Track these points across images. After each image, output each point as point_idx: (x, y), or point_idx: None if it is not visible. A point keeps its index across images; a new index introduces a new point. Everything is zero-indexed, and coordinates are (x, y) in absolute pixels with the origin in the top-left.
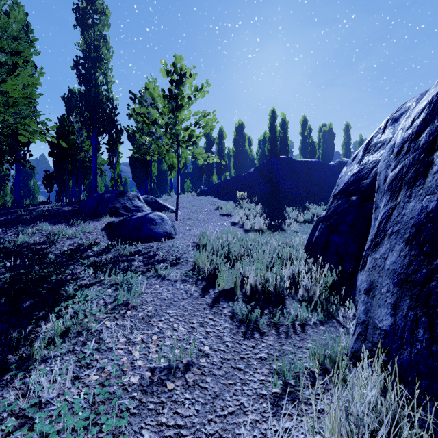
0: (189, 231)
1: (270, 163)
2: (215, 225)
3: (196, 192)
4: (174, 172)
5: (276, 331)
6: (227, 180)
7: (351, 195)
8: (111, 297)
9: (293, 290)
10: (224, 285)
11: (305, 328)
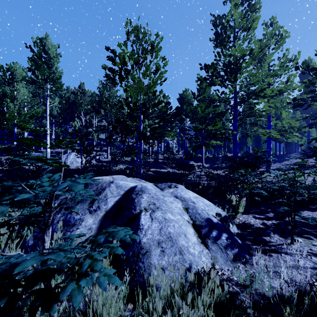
0: None
1: None
2: None
3: None
4: None
5: None
6: None
7: None
8: None
9: None
10: None
11: None
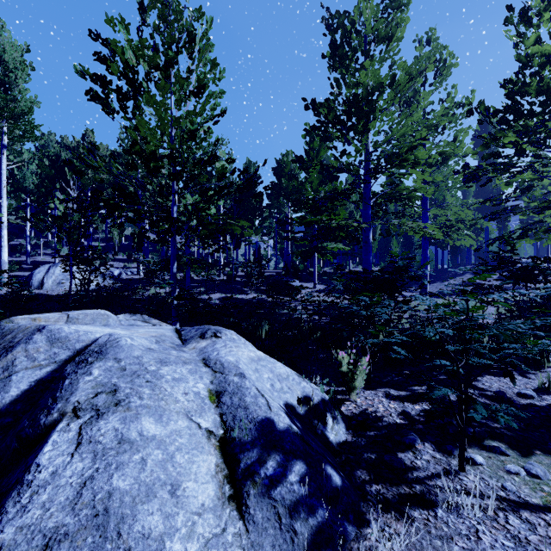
0: None
1: None
2: None
3: None
4: None
5: None
6: None
7: None
8: None
9: None
10: None
11: None
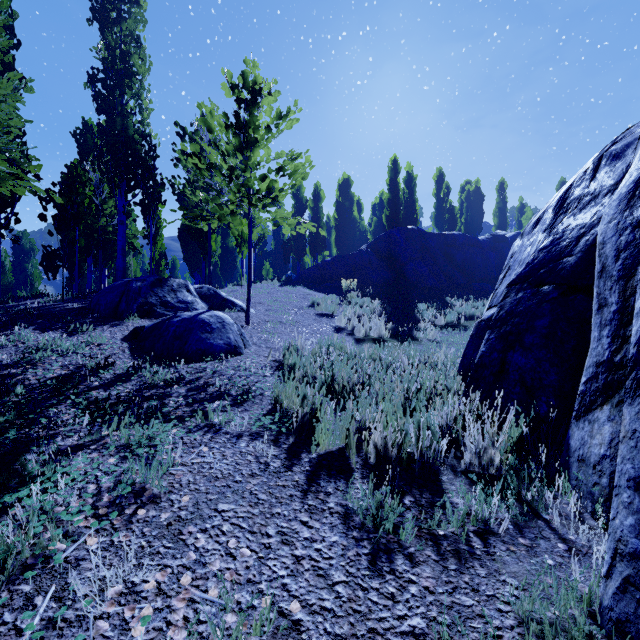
0: (267, 342)
1: (391, 236)
2: (310, 331)
3: (279, 280)
4: (245, 249)
5: (435, 552)
6: (327, 262)
7: (542, 283)
8: (112, 475)
9: (451, 453)
10: (328, 444)
11: (490, 542)
